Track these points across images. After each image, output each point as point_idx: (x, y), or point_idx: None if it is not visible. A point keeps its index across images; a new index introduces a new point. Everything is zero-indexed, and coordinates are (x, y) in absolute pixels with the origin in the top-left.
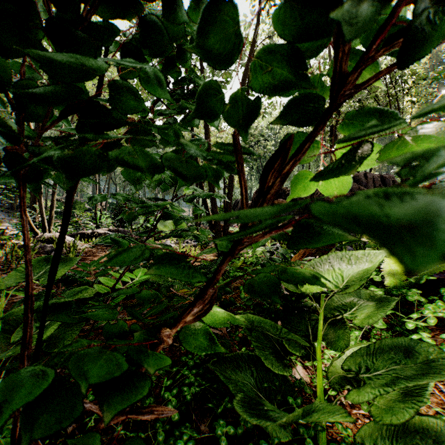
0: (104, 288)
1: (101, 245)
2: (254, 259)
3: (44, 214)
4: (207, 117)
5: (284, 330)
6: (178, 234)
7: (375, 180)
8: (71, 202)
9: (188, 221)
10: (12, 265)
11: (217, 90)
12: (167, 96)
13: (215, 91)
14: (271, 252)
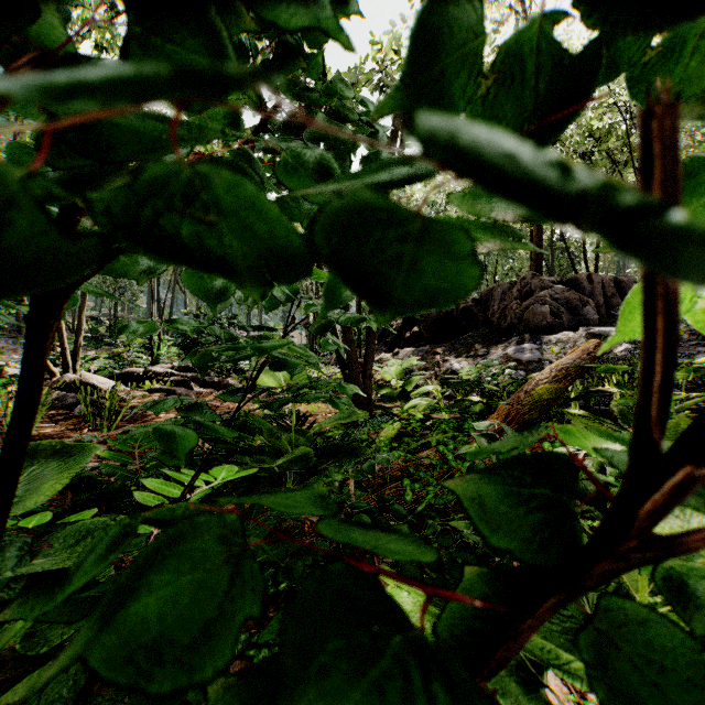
0: (154, 497)
1: (159, 394)
2: (418, 423)
3: (65, 342)
4: (428, 108)
5: (578, 666)
6: (299, 399)
7: (606, 286)
8: (40, 355)
9: (313, 366)
10: (4, 433)
11: (470, 11)
12: (319, 4)
13: (464, 12)
14: (489, 437)
